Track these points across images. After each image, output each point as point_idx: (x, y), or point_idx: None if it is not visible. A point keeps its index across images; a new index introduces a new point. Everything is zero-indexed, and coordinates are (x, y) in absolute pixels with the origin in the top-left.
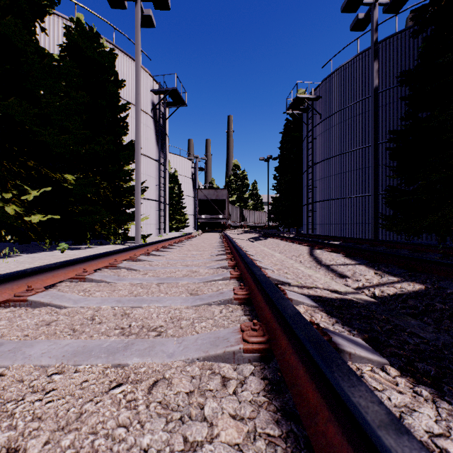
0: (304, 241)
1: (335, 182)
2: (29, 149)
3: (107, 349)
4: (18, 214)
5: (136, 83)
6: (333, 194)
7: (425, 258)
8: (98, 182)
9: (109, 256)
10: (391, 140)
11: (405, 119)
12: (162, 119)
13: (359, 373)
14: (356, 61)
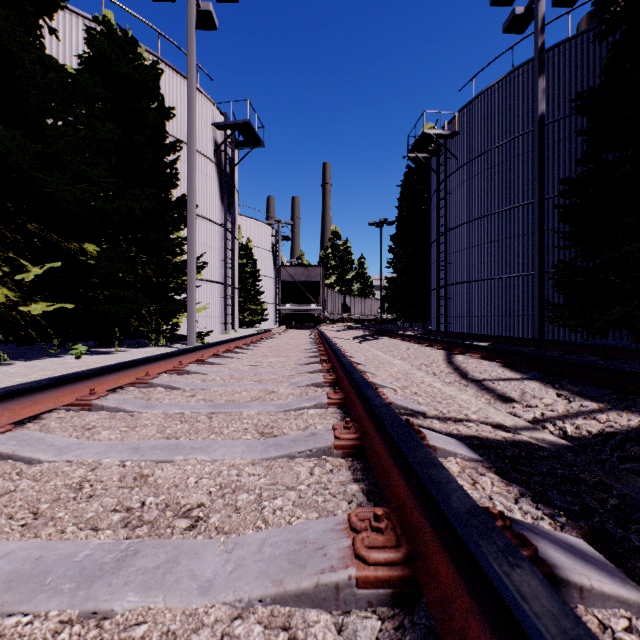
0: (437, 342)
1: (478, 256)
2: (29, 206)
3: (80, 567)
4: (13, 301)
5: (188, 110)
6: (475, 273)
7: None
8: (135, 255)
9: (138, 367)
10: (562, 193)
11: (582, 164)
12: (229, 166)
13: (609, 639)
14: (509, 81)
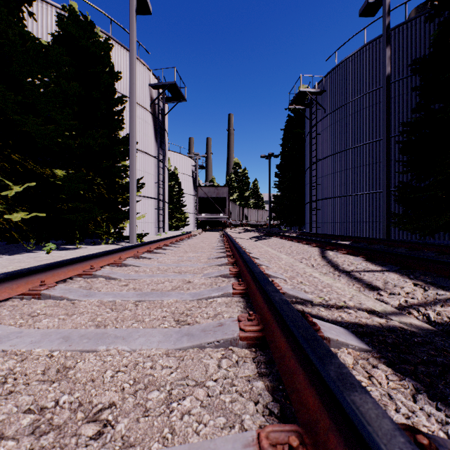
0: (312, 241)
1: (340, 179)
2: (13, 141)
3: None
4: (2, 211)
5: (130, 72)
6: (337, 191)
7: None
8: (92, 178)
9: (85, 261)
10: (403, 133)
11: (417, 111)
12: (161, 115)
13: None
14: (362, 53)
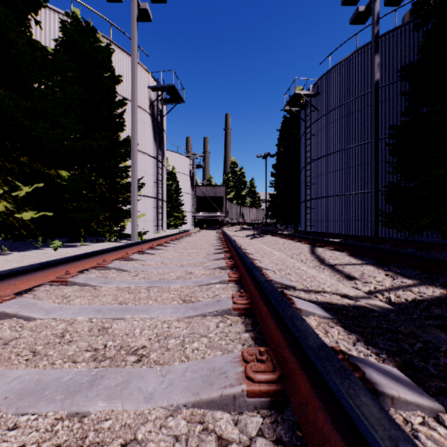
0: (304, 239)
1: (333, 179)
2: (22, 144)
3: (66, 386)
4: (10, 210)
5: (132, 78)
6: (331, 191)
7: (443, 259)
8: (94, 178)
9: (98, 255)
10: (391, 136)
11: (405, 115)
12: (160, 116)
13: (409, 429)
14: (355, 57)
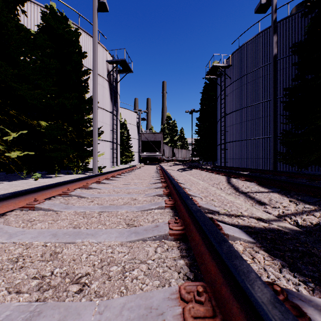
0: (221, 172)
1: (241, 127)
2: (11, 102)
3: None
4: (3, 151)
5: (93, 53)
6: (240, 136)
7: None
8: (66, 127)
9: (63, 185)
10: (285, 95)
11: (295, 80)
12: (115, 82)
13: None
14: (257, 38)
